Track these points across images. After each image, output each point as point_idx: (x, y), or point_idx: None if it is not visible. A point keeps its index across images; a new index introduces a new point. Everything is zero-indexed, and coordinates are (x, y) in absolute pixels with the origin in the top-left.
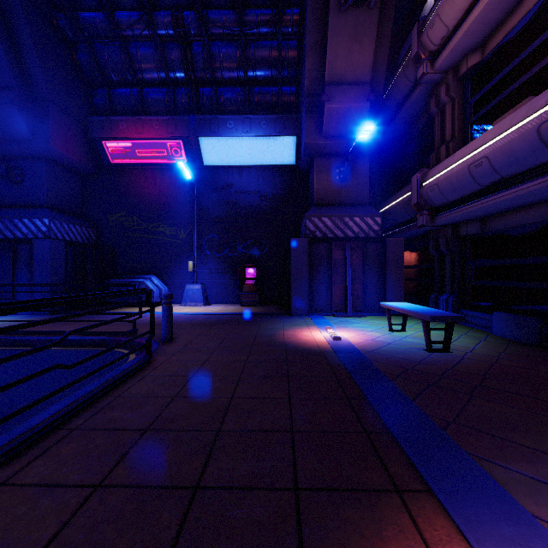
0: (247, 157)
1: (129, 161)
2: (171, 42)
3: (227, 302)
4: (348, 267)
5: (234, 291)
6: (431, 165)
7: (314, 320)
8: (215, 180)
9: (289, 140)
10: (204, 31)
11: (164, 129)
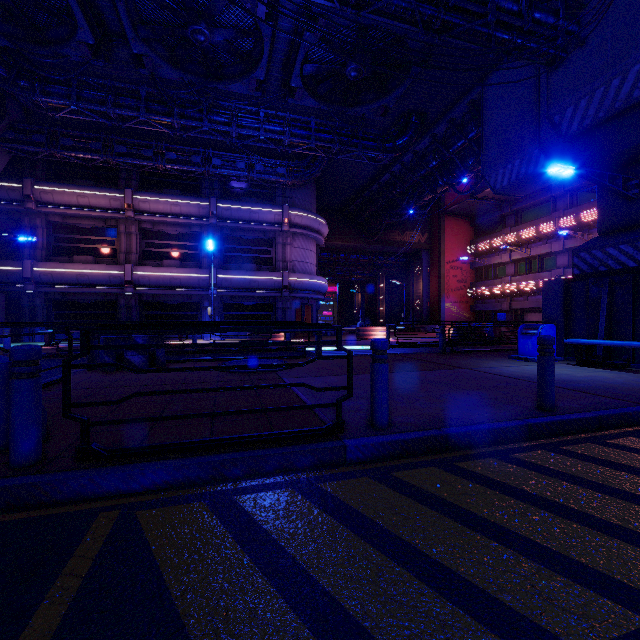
0: None
1: None
2: None
3: None
4: None
5: None
6: (27, 255)
7: None
8: None
9: None
10: None
11: None
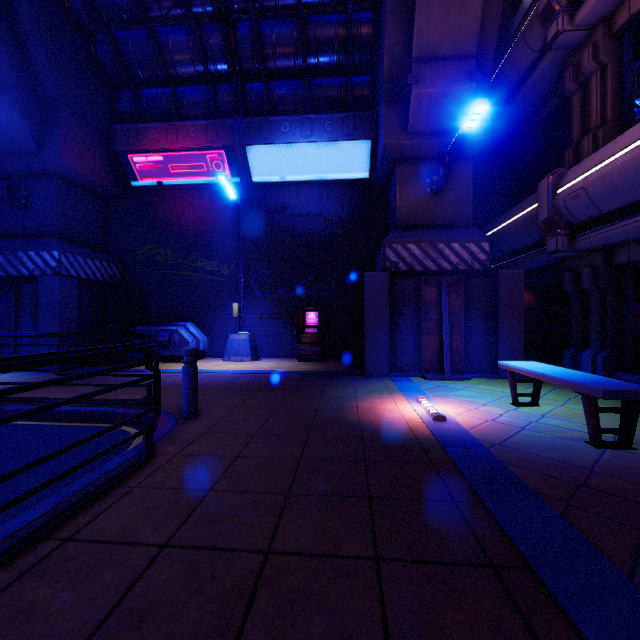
0: (306, 171)
1: (161, 179)
2: (210, 24)
3: (281, 356)
4: (444, 311)
5: (290, 342)
6: (567, 165)
7: (398, 384)
8: (266, 200)
9: (362, 146)
10: (250, 4)
11: (203, 137)
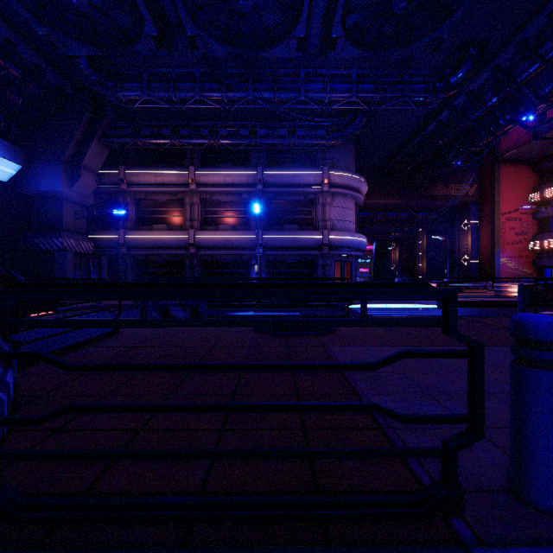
0: None
1: None
2: None
3: None
4: (92, 270)
5: None
6: (122, 226)
7: None
8: None
9: (15, 166)
10: None
11: None
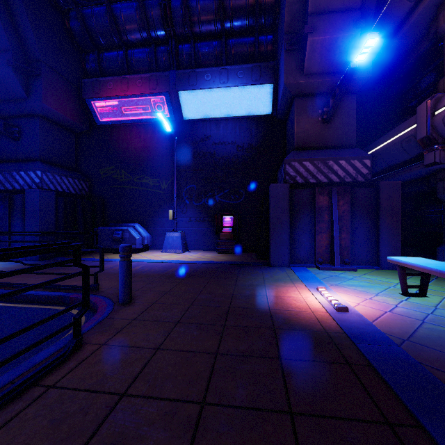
0: (224, 109)
1: (117, 119)
2: None
3: (205, 249)
4: (334, 214)
5: (211, 238)
6: (441, 92)
7: (298, 274)
8: (194, 133)
9: (266, 89)
10: None
11: (147, 86)
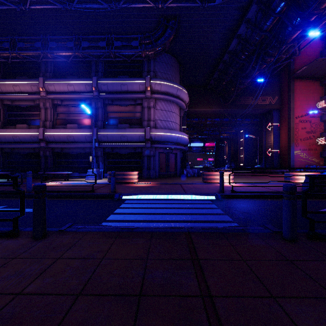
0: None
1: None
2: None
3: None
4: None
5: None
6: None
7: None
8: None
9: None
10: None
11: None
